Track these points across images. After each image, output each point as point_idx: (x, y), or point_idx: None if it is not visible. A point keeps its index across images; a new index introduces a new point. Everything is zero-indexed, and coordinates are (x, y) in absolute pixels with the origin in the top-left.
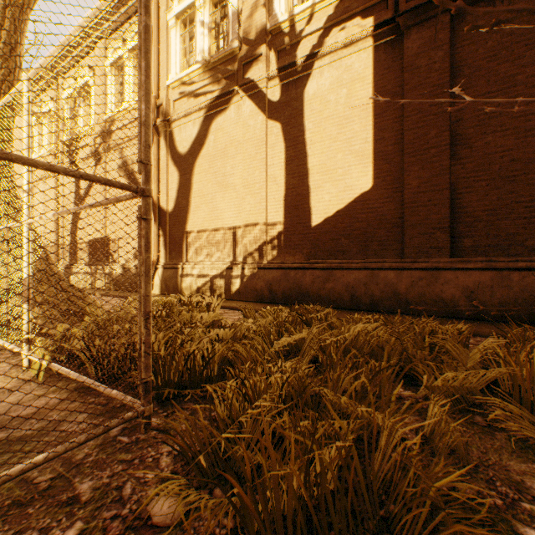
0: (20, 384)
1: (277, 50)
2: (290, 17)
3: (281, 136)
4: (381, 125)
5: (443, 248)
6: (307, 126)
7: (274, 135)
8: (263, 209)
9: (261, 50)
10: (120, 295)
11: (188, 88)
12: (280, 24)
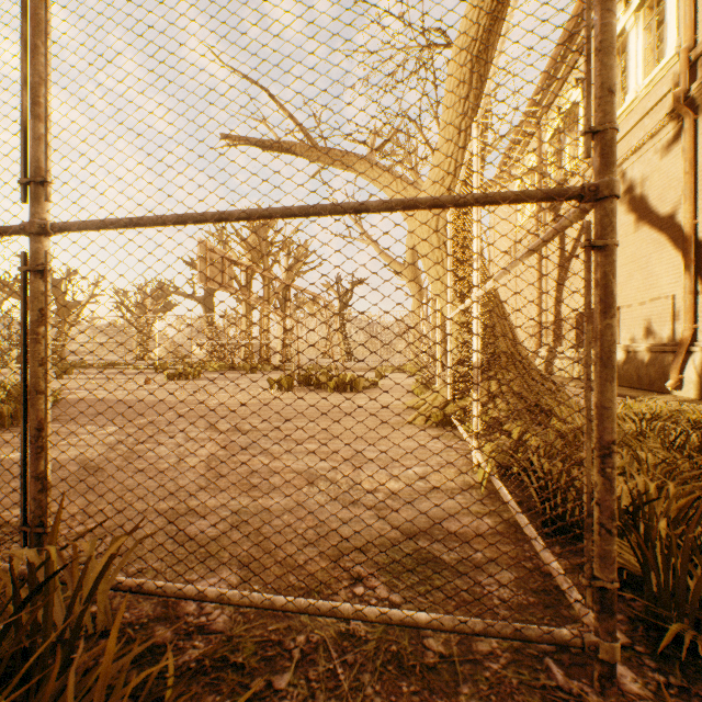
0: (463, 487)
1: None
2: None
3: None
4: None
5: None
6: None
7: None
8: None
9: None
10: (618, 393)
11: None
12: None
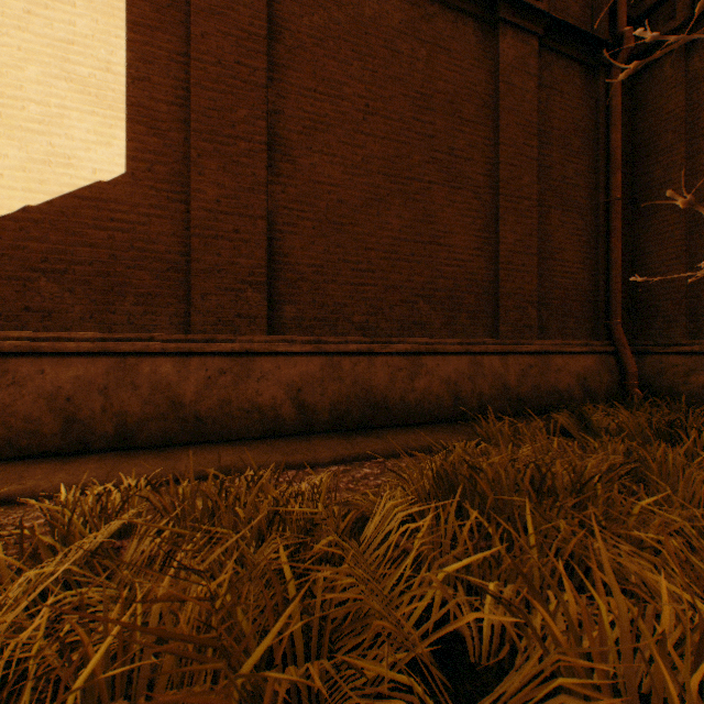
0: None
1: None
2: None
3: None
4: (146, 52)
5: (259, 318)
6: None
7: None
8: None
9: None
10: None
11: None
12: None
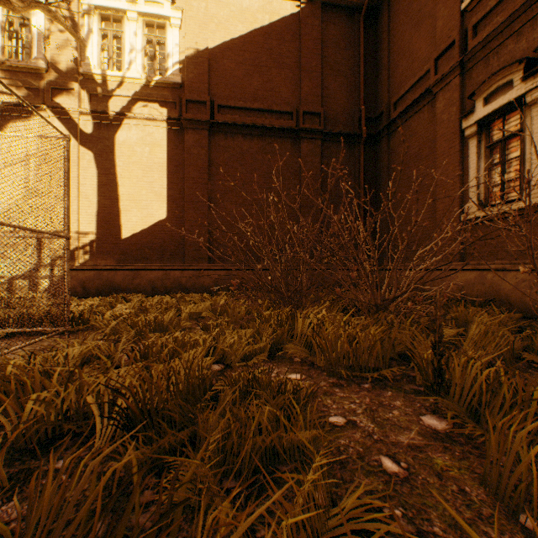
0: None
1: (90, 92)
2: (103, 74)
3: (94, 163)
4: (172, 180)
5: (205, 258)
6: (118, 163)
7: (87, 160)
8: (76, 220)
9: (74, 86)
10: None
11: None
12: (93, 74)
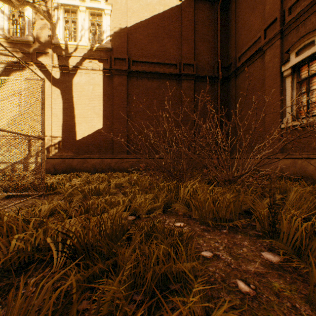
0: None
1: (58, 54)
2: (66, 44)
3: (60, 96)
4: (106, 105)
5: (125, 151)
6: (74, 96)
7: (56, 94)
8: (50, 129)
9: (49, 51)
10: None
11: None
12: (60, 44)
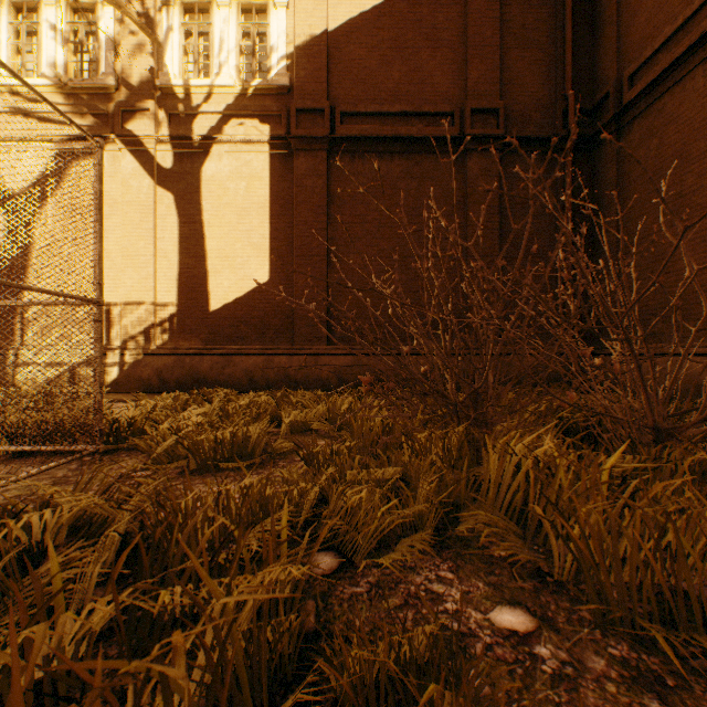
0: None
1: (169, 112)
2: (186, 85)
3: (174, 209)
4: (277, 226)
5: (323, 338)
6: (205, 207)
7: (166, 205)
8: (151, 287)
9: (148, 105)
10: None
11: (27, 104)
12: (173, 87)
